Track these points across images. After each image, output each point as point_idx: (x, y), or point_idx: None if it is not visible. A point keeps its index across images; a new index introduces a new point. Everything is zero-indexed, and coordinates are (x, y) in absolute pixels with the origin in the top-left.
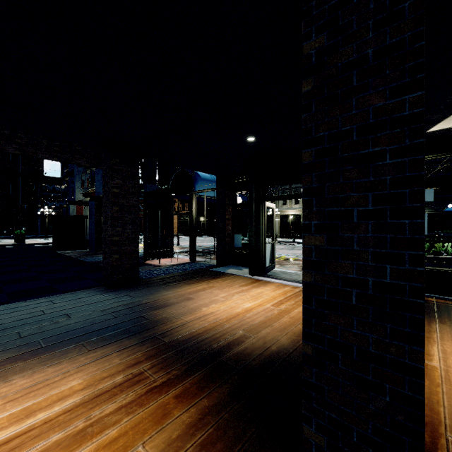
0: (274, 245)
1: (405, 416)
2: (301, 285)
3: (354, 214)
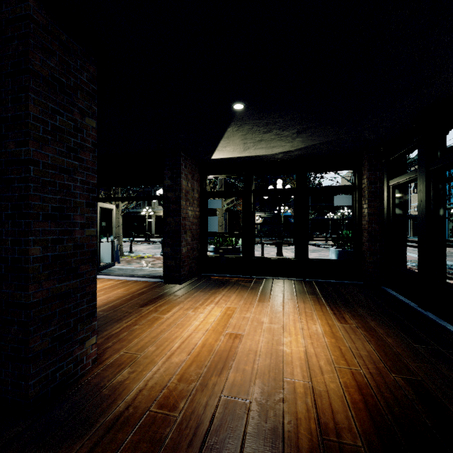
0: (113, 244)
1: (23, 333)
2: (126, 278)
3: (3, 216)
